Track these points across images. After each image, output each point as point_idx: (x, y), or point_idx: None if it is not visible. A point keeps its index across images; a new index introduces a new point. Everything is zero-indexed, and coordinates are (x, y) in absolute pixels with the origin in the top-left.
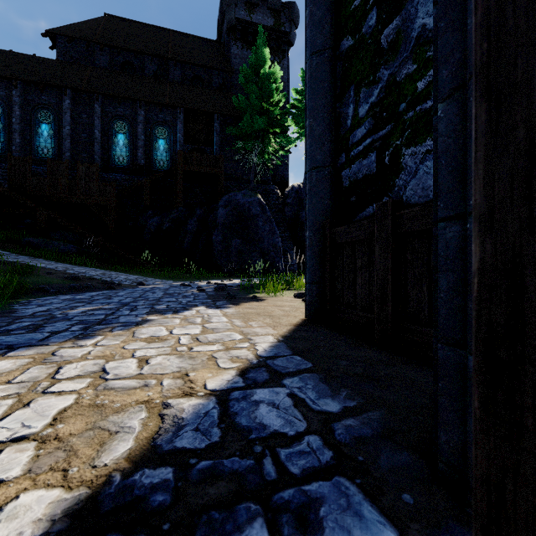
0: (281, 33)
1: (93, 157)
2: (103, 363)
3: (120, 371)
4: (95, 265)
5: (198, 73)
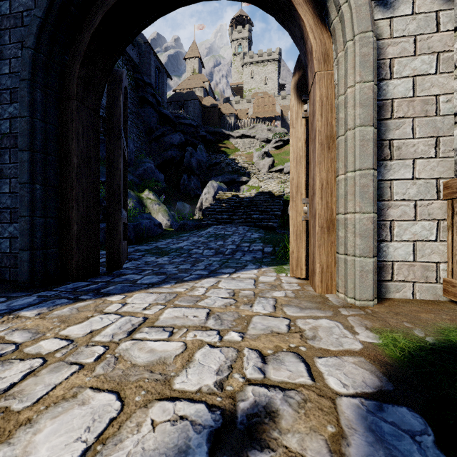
0: None
1: None
2: None
3: None
4: None
5: None
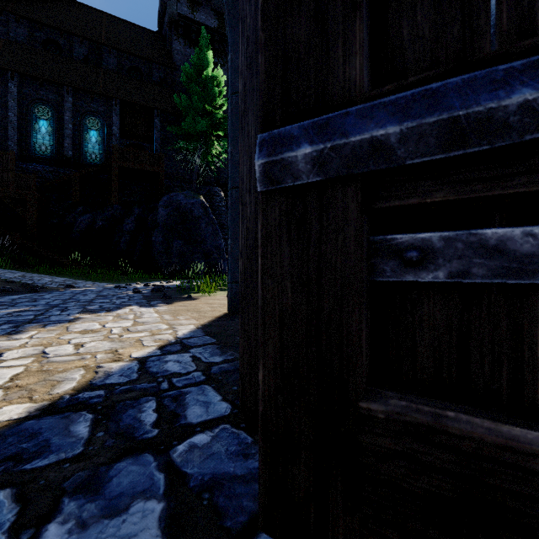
0: (225, 36)
1: (7, 143)
2: (42, 349)
3: (59, 352)
4: (10, 267)
5: (136, 64)
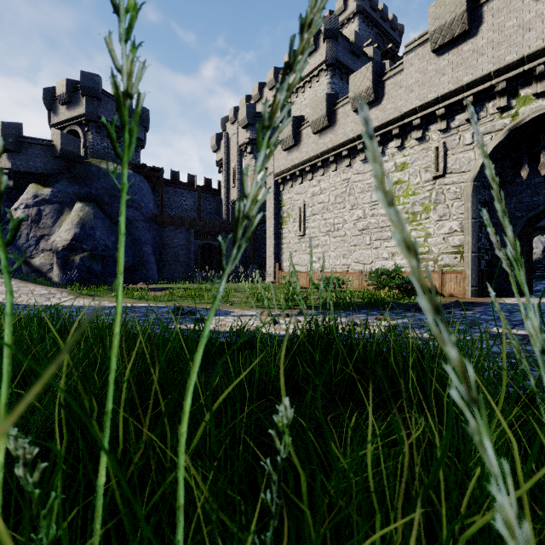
0: None
1: None
2: None
3: None
4: None
5: None
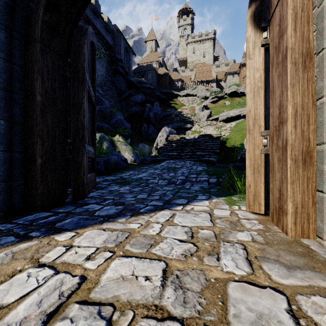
0: None
1: None
2: None
3: None
4: None
5: None
